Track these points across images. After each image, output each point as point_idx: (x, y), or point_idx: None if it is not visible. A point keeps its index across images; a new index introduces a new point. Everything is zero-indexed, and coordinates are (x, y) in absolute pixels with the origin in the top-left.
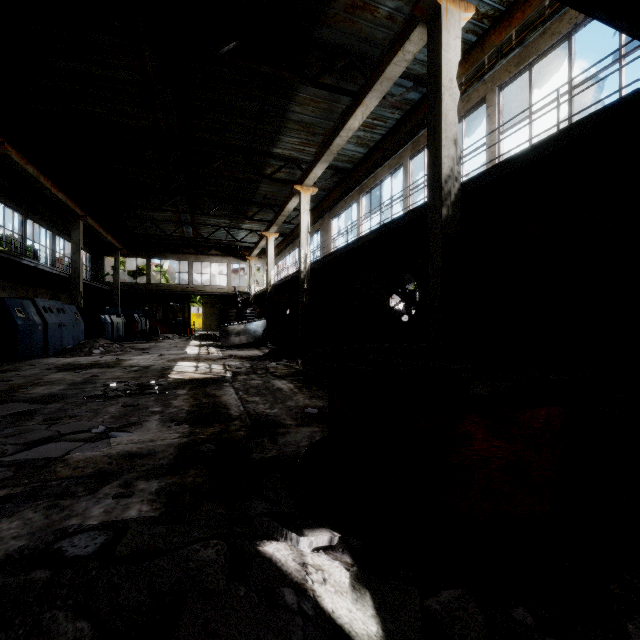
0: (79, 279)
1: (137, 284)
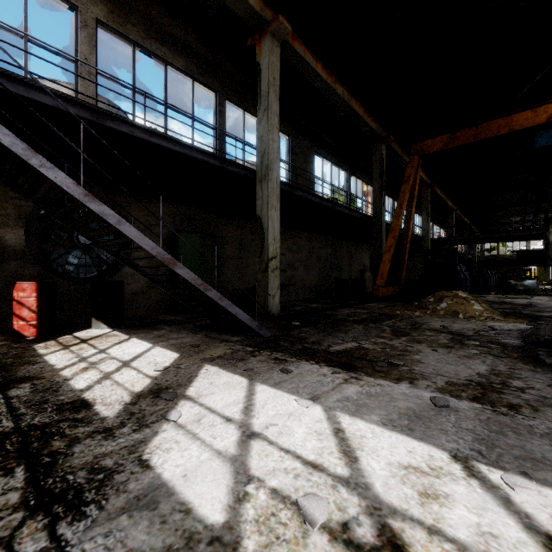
0: (476, 259)
1: (490, 256)
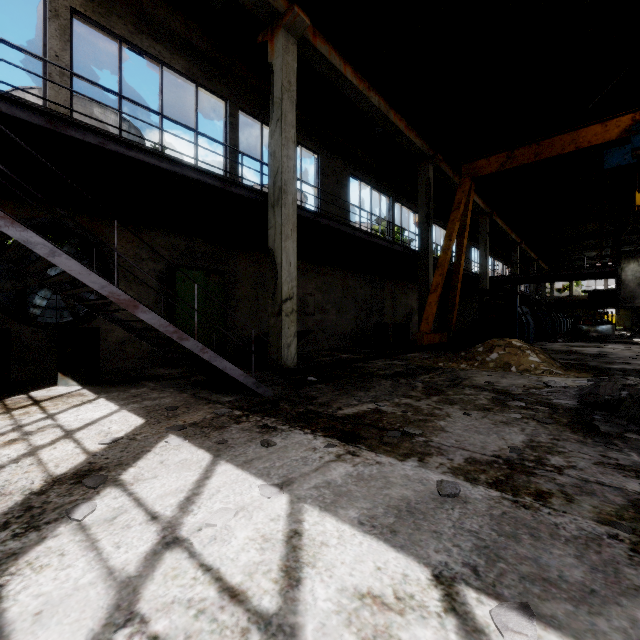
0: (545, 300)
1: (562, 297)
